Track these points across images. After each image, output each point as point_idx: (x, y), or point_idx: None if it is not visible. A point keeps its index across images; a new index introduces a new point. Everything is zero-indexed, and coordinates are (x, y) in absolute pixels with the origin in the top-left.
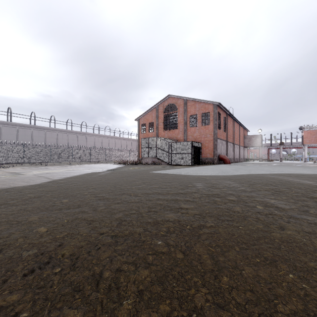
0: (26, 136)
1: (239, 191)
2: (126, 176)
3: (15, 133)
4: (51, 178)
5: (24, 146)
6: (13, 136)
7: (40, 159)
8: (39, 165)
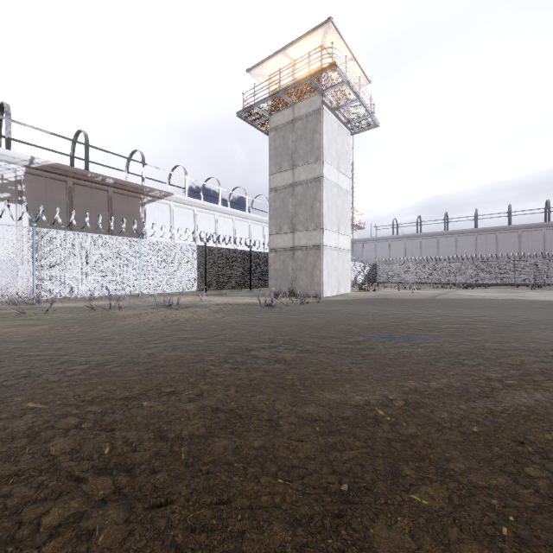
0: (532, 243)
1: (467, 317)
2: (508, 304)
3: (515, 241)
4: (435, 297)
5: (514, 260)
6: (512, 246)
7: (541, 278)
8: (538, 288)
